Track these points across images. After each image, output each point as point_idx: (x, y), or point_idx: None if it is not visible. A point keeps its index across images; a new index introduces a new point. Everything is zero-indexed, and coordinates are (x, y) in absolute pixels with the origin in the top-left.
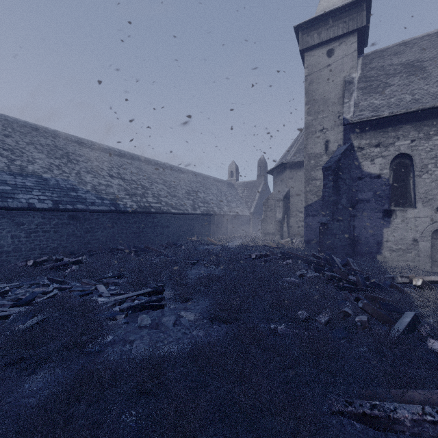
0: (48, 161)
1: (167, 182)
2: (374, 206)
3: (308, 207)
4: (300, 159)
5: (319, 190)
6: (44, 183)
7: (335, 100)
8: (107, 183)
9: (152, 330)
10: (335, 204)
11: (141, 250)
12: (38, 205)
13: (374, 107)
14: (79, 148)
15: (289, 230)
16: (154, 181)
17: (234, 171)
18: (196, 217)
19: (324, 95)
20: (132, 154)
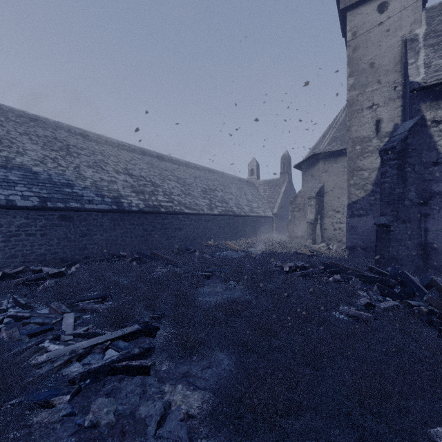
0: (42, 153)
1: (181, 179)
2: None
3: (352, 204)
4: (336, 148)
5: (368, 183)
6: (32, 177)
7: (389, 67)
8: (111, 178)
9: None
10: (400, 199)
11: (145, 258)
12: (20, 203)
13: None
14: (83, 141)
15: (322, 234)
16: (166, 177)
17: (254, 169)
18: (213, 219)
19: (373, 62)
20: (143, 149)
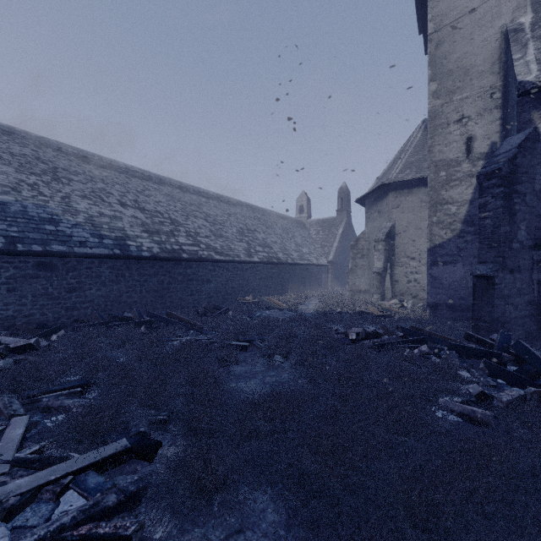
0: (16, 176)
1: (210, 216)
2: None
3: (435, 248)
4: (411, 176)
5: (456, 221)
6: None
7: (484, 67)
8: (115, 213)
9: None
10: (506, 241)
11: (159, 321)
12: None
13: None
14: (78, 163)
15: (393, 287)
16: (191, 214)
17: (305, 205)
18: (252, 267)
19: (463, 61)
20: (161, 177)
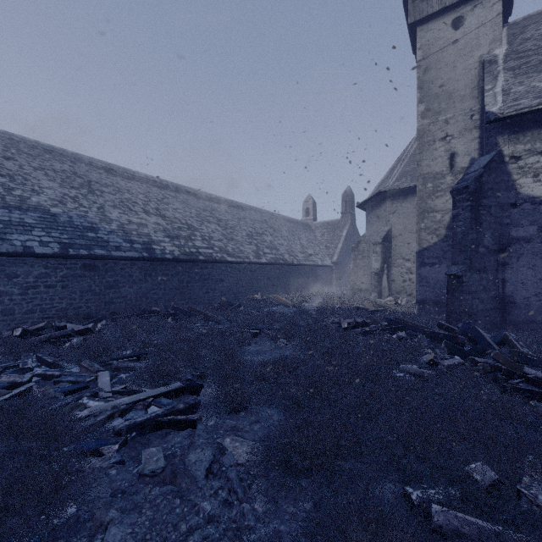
0: (60, 191)
1: (222, 221)
2: (539, 248)
3: (422, 251)
4: (406, 184)
5: (441, 227)
6: (51, 220)
7: (465, 92)
8: (141, 221)
9: (163, 489)
10: (473, 246)
11: (182, 313)
12: (38, 250)
13: (538, 92)
14: (107, 176)
15: (390, 286)
16: (205, 219)
17: (310, 208)
18: (261, 268)
19: (447, 86)
20: (177, 185)
